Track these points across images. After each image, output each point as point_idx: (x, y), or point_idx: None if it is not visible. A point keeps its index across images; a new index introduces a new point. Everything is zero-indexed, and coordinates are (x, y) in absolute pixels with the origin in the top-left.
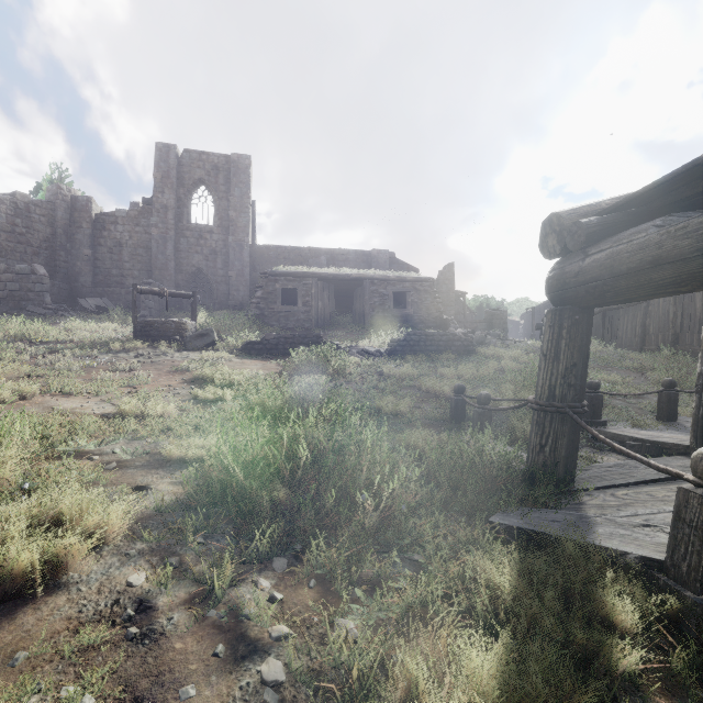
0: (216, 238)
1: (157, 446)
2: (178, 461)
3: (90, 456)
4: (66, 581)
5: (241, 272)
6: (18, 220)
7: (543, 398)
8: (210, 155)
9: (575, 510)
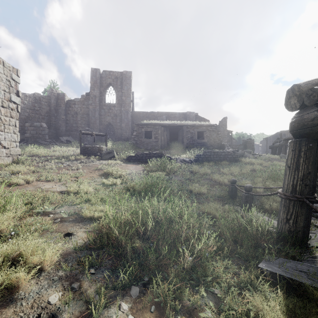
0: (117, 109)
1: (81, 209)
2: (90, 218)
3: (49, 214)
4: (16, 297)
5: (127, 124)
6: (36, 104)
7: (288, 191)
8: (114, 72)
9: (312, 262)
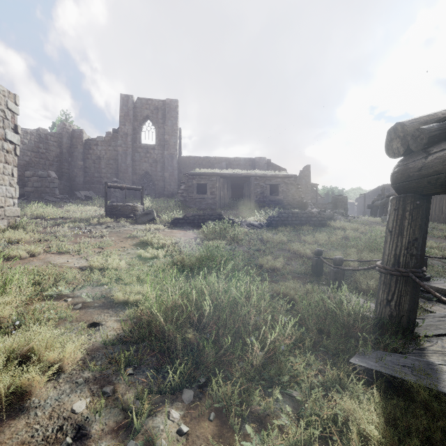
0: (157, 153)
1: (111, 291)
2: (123, 303)
3: (66, 298)
4: (28, 406)
5: (172, 174)
6: (41, 144)
7: (389, 264)
8: (153, 100)
9: (419, 355)
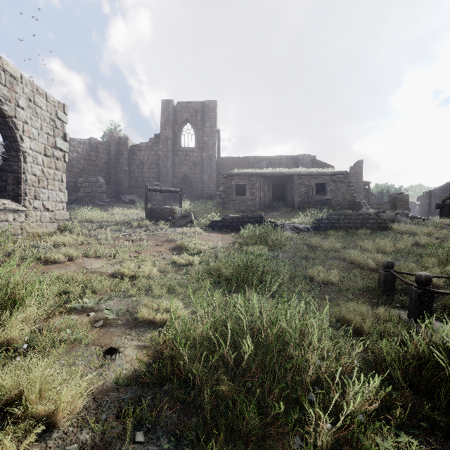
0: (196, 155)
1: (138, 305)
2: (148, 322)
3: (89, 312)
4: None
5: (210, 175)
6: (92, 153)
7: None
8: (192, 103)
9: None
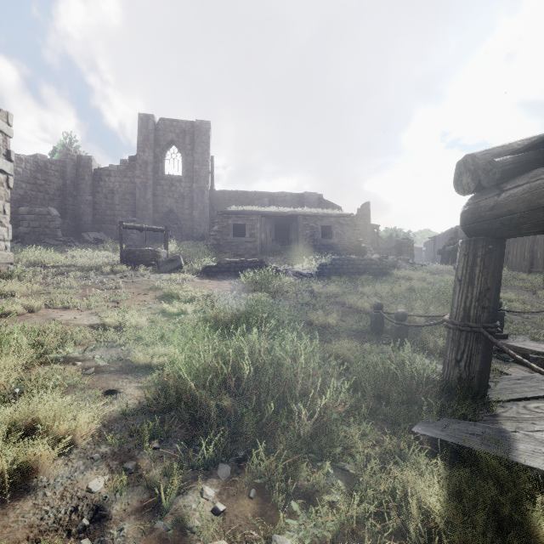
0: (184, 186)
1: (129, 353)
2: (145, 367)
3: (75, 362)
4: (35, 485)
5: (202, 212)
6: (38, 174)
7: (458, 318)
8: (179, 122)
9: (491, 422)
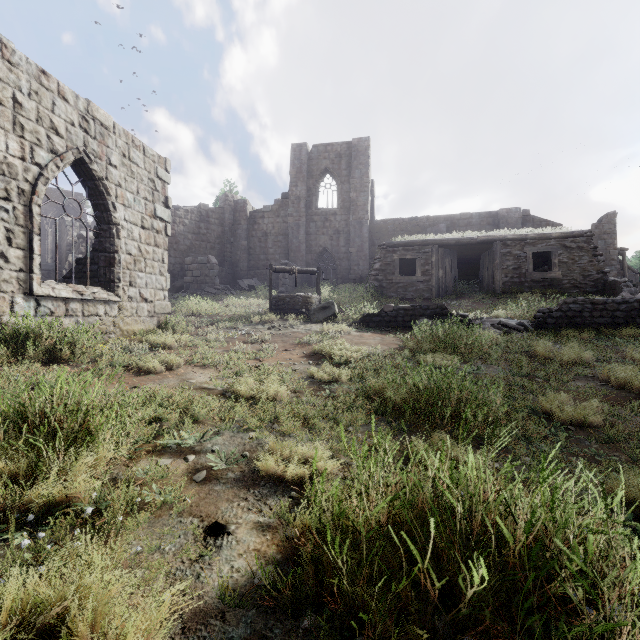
0: (339, 219)
1: (258, 445)
2: (275, 478)
3: (187, 454)
4: None
5: (360, 248)
6: (201, 224)
7: None
8: (334, 145)
9: None
